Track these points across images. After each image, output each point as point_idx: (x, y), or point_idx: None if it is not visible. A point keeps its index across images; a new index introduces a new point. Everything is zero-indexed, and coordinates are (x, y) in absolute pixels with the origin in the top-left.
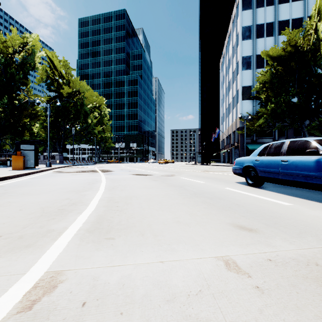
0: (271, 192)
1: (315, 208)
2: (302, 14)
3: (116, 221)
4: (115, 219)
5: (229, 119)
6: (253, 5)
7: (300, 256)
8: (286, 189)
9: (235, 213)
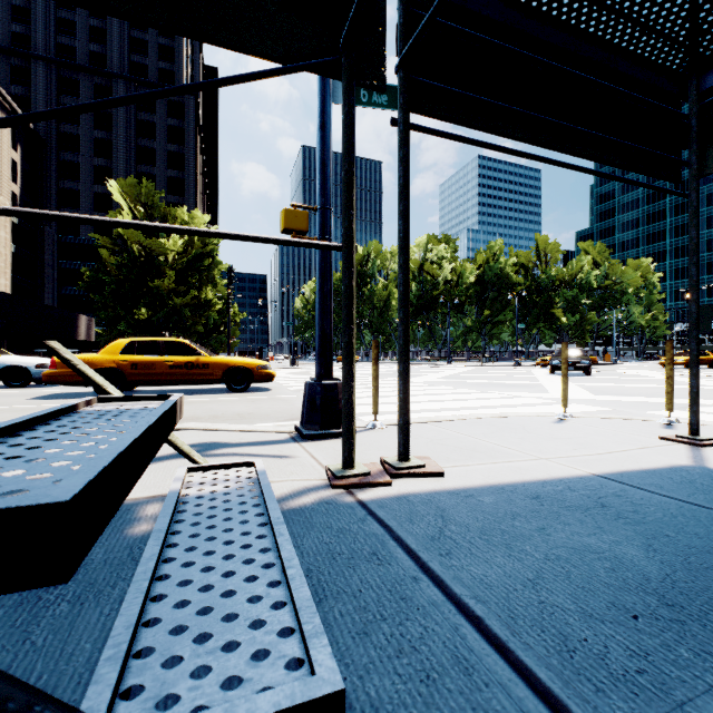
0: None
1: None
2: None
3: None
4: None
5: None
6: None
7: None
8: None
9: None
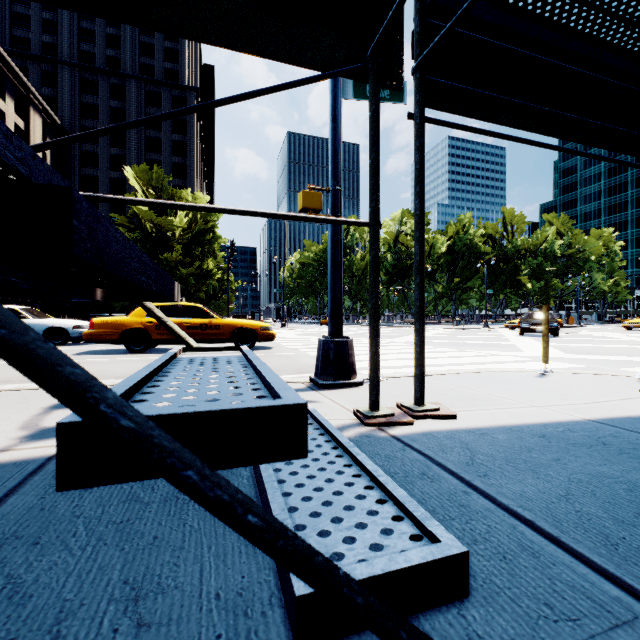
0: None
1: None
2: None
3: None
4: None
5: None
6: None
7: None
8: None
9: None
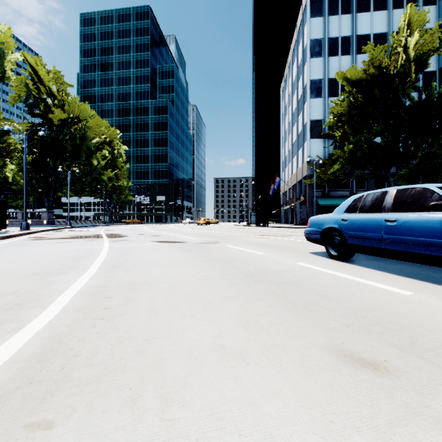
0: (369, 270)
1: None
2: (386, 28)
3: (85, 353)
4: (86, 345)
5: (293, 164)
6: (325, 12)
7: None
8: (387, 264)
9: (329, 318)
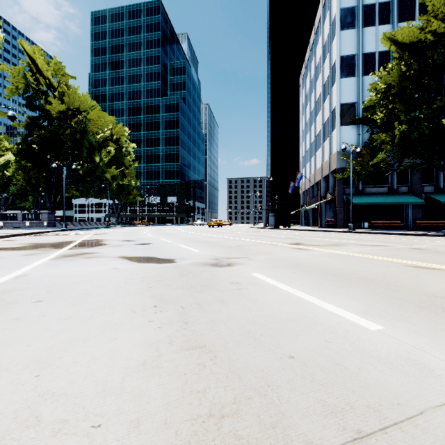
0: None
1: None
2: None
3: None
4: None
5: (317, 158)
6: None
7: None
8: None
9: None
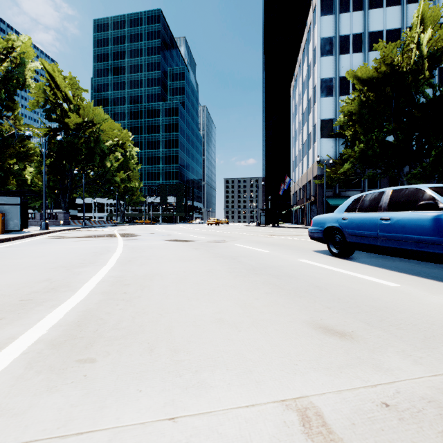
0: (366, 266)
1: (435, 291)
2: (400, 24)
3: (112, 322)
4: (112, 317)
5: (303, 164)
6: (336, 9)
7: (439, 392)
8: (385, 261)
9: (315, 302)
